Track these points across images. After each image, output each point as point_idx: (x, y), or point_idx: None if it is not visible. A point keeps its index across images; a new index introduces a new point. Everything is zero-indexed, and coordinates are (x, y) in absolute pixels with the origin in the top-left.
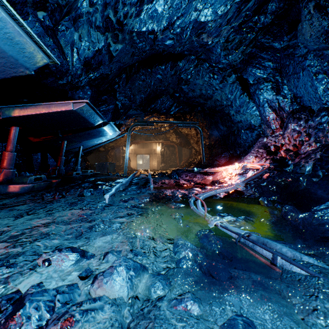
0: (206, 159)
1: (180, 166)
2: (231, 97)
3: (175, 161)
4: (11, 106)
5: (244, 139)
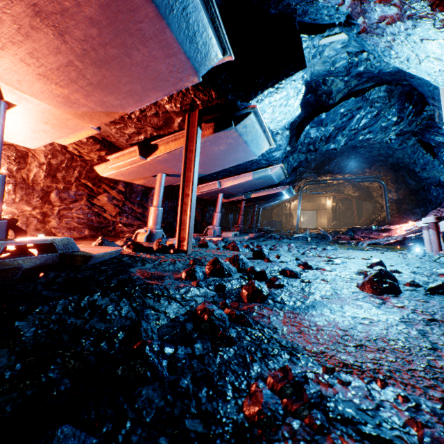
0: (392, 216)
1: (359, 224)
2: (413, 156)
3: (352, 218)
4: (251, 192)
5: (434, 196)
